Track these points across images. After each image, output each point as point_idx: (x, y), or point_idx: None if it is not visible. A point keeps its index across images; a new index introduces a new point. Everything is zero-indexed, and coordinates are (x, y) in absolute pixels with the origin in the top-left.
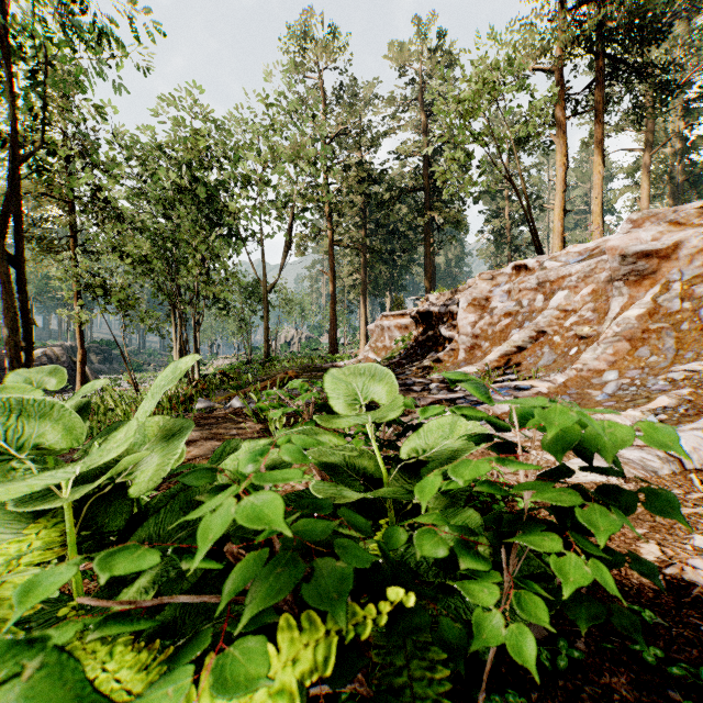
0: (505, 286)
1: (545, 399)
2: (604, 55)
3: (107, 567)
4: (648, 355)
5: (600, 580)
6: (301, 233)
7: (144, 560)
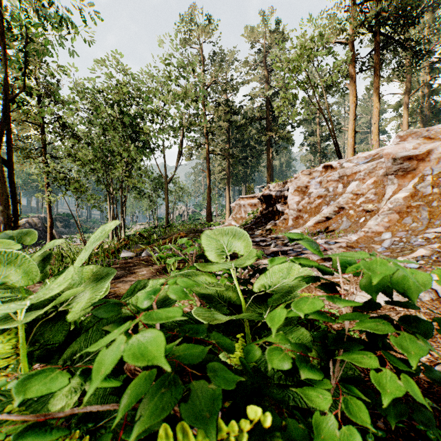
0: (318, 178)
1: (366, 253)
2: (380, 33)
3: (23, 390)
4: (411, 222)
5: (411, 392)
6: (189, 146)
7: (55, 383)
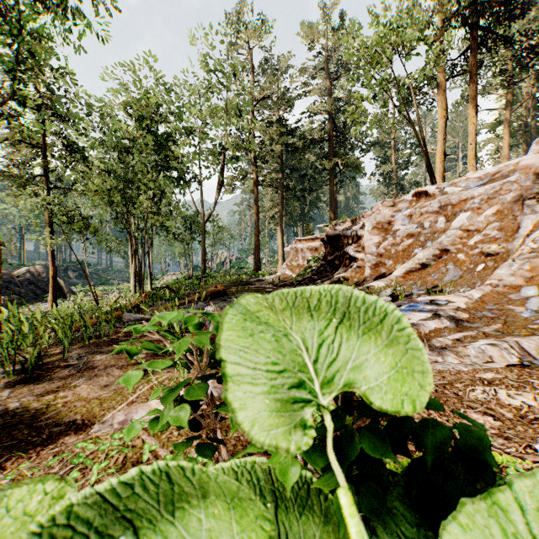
0: (407, 211)
1: None
2: (477, 27)
3: None
4: None
5: None
6: (231, 175)
7: None
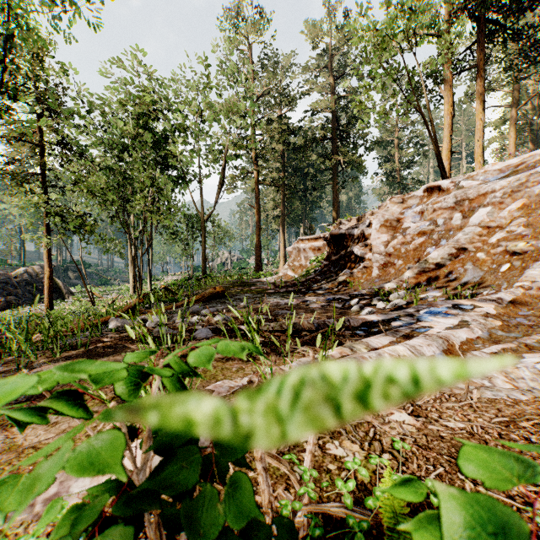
0: (418, 207)
1: None
2: (485, 21)
3: None
4: None
5: None
6: (232, 174)
7: None
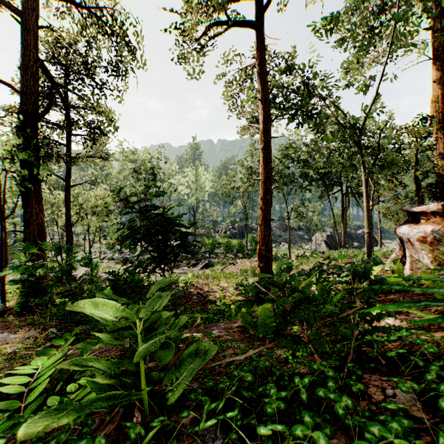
0: None
1: None
2: None
3: None
4: None
5: None
6: None
7: None
